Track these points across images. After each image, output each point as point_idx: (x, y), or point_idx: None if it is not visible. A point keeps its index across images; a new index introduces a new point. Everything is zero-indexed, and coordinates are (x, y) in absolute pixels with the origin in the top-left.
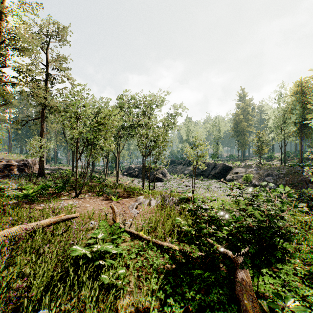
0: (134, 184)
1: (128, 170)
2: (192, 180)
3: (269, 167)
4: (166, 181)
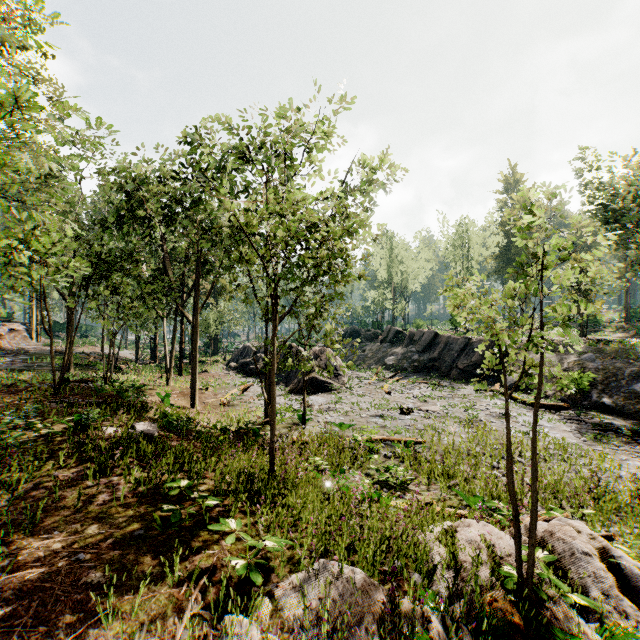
0: (247, 402)
1: (242, 356)
2: (508, 468)
3: (633, 351)
4: (338, 391)
